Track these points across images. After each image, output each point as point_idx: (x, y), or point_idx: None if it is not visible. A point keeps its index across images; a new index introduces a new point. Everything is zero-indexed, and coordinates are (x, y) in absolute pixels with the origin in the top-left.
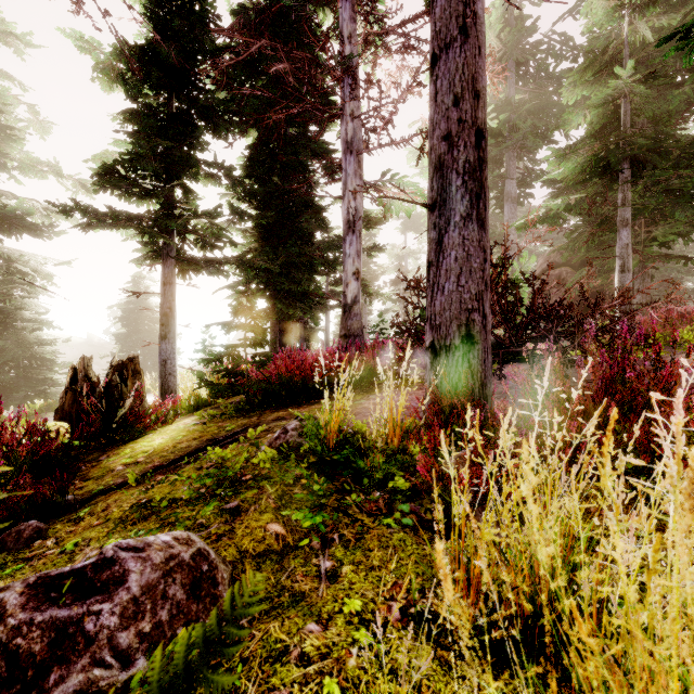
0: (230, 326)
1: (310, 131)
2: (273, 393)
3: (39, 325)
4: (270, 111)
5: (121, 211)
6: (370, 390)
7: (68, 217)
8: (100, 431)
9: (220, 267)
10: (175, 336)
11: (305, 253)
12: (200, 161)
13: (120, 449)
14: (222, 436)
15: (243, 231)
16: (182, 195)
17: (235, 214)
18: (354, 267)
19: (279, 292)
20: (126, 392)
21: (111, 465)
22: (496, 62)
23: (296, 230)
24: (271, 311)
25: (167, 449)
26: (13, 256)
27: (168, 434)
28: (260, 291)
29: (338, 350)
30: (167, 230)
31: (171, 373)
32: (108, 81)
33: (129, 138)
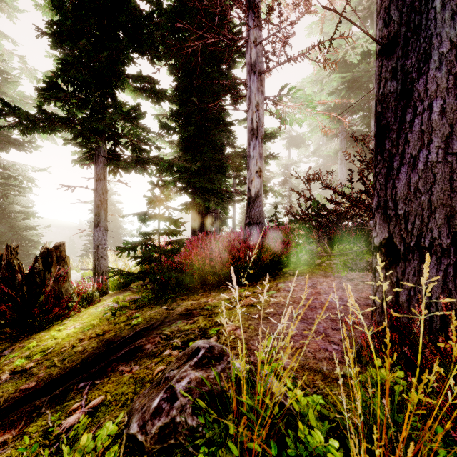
0: (145, 217)
1: (222, 69)
2: (183, 282)
3: (27, 215)
4: (188, 39)
5: (52, 114)
6: (276, 277)
7: (49, 137)
8: (10, 321)
9: (146, 166)
10: (105, 225)
11: (217, 159)
12: (127, 76)
13: (29, 341)
14: (123, 337)
15: (170, 142)
16: (112, 104)
17: (164, 128)
18: (257, 166)
19: (198, 189)
20: (49, 278)
21: (2, 369)
22: (364, 10)
23: (211, 141)
24: (192, 204)
25: (64, 350)
26: (7, 165)
27: (82, 321)
28: (183, 188)
29: (244, 235)
30: (98, 134)
31: (102, 256)
32: (49, 8)
33: (55, 44)
